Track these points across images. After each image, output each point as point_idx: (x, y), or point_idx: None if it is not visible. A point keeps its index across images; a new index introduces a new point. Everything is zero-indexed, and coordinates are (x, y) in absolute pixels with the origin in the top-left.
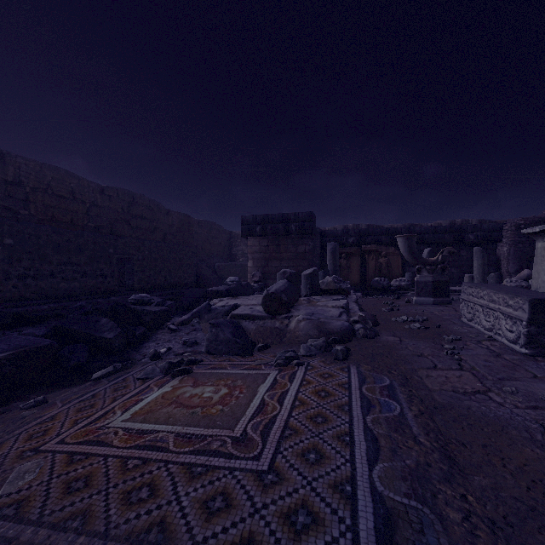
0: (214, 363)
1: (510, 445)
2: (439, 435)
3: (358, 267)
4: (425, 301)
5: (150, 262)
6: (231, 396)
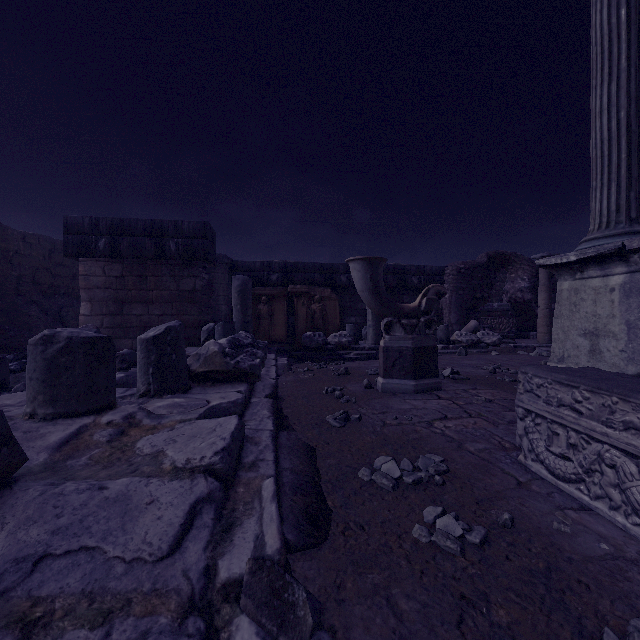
0: None
1: None
2: None
3: (285, 316)
4: (400, 385)
5: None
6: None
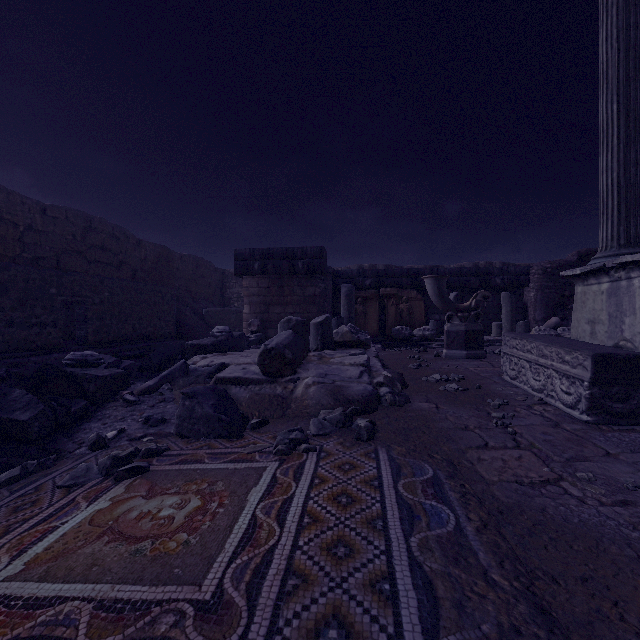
0: (185, 452)
1: (617, 575)
2: (518, 565)
3: (377, 314)
4: (457, 354)
5: (111, 307)
6: (204, 513)
